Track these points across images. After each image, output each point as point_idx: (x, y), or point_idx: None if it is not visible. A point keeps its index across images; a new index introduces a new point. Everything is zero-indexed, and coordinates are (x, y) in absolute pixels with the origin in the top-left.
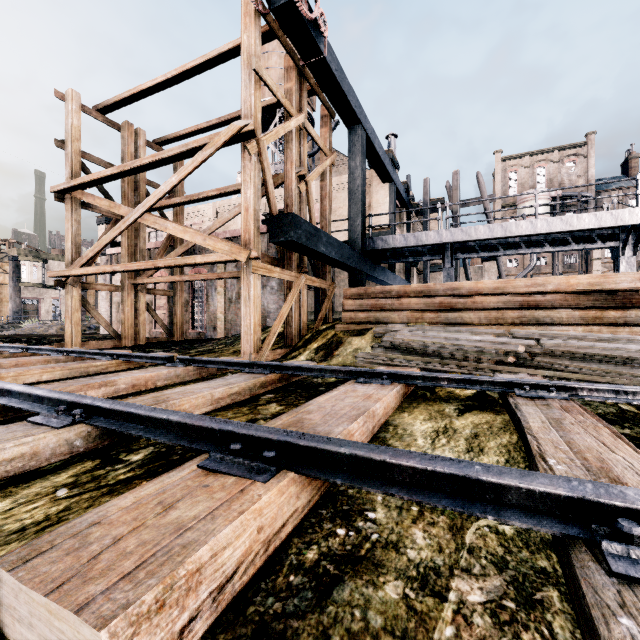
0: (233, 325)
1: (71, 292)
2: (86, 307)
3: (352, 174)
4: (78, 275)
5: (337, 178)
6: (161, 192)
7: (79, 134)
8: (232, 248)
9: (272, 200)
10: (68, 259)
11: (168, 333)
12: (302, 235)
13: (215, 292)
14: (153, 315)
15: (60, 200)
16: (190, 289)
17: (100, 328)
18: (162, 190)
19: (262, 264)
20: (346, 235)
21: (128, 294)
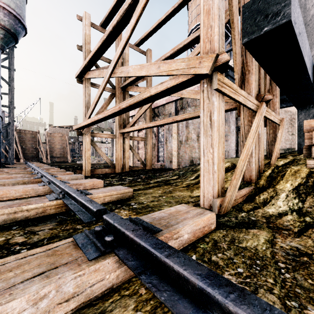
0: (183, 159)
1: (85, 138)
2: (95, 148)
3: (303, 7)
4: (85, 126)
5: None
6: (124, 40)
7: (89, 39)
8: (189, 61)
9: (234, 10)
10: (83, 118)
11: (143, 164)
12: (296, 22)
13: (171, 137)
14: (134, 153)
15: (80, 82)
16: (156, 136)
17: (113, 160)
18: (124, 38)
19: (227, 80)
20: None
21: (118, 139)
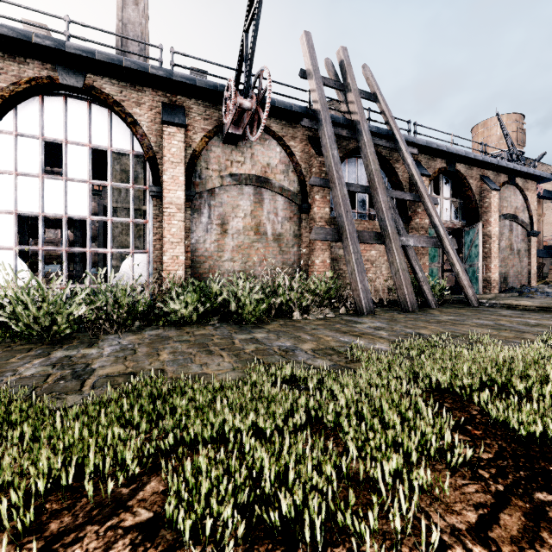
0: None
1: None
2: None
3: None
4: None
5: (545, 204)
6: None
7: None
8: None
9: None
10: None
11: None
12: None
13: None
14: None
15: None
16: None
17: None
18: None
19: None
20: (551, 233)
21: None
